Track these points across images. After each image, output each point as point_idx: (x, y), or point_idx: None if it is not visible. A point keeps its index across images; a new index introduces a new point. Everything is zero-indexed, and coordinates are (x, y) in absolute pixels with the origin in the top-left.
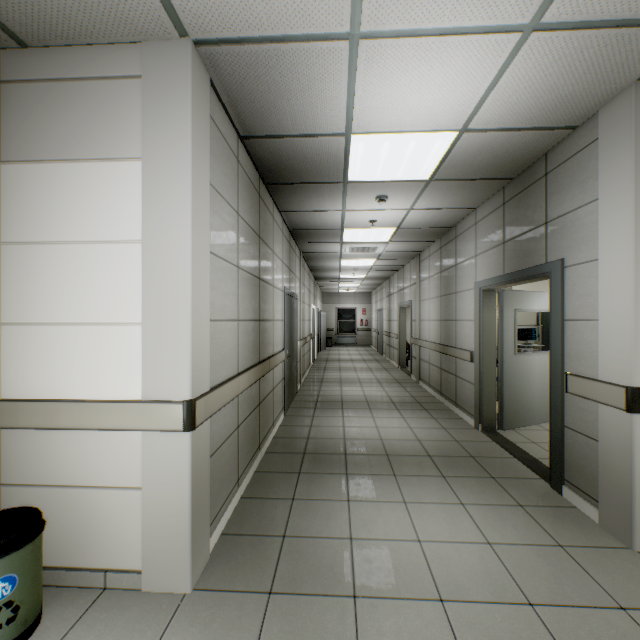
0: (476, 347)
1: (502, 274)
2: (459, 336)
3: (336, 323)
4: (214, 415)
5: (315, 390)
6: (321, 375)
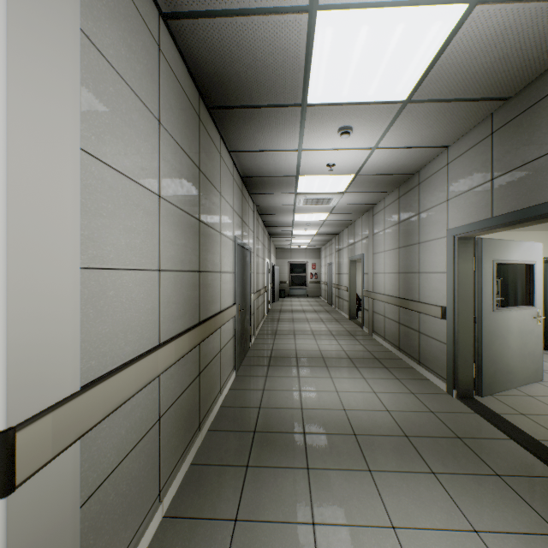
0: (449, 302)
1: (489, 217)
2: (424, 289)
3: (288, 276)
4: (100, 424)
5: (269, 343)
6: (275, 327)
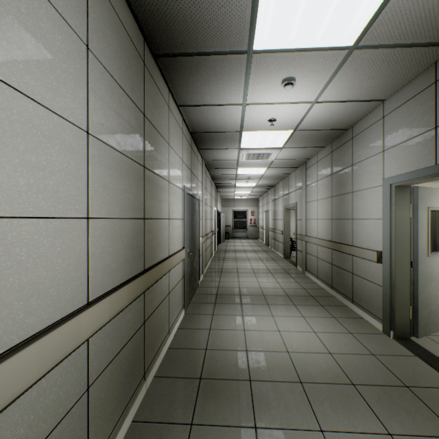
0: (385, 247)
1: (433, 164)
2: (357, 235)
3: (232, 221)
4: None
5: (215, 281)
6: (221, 265)
